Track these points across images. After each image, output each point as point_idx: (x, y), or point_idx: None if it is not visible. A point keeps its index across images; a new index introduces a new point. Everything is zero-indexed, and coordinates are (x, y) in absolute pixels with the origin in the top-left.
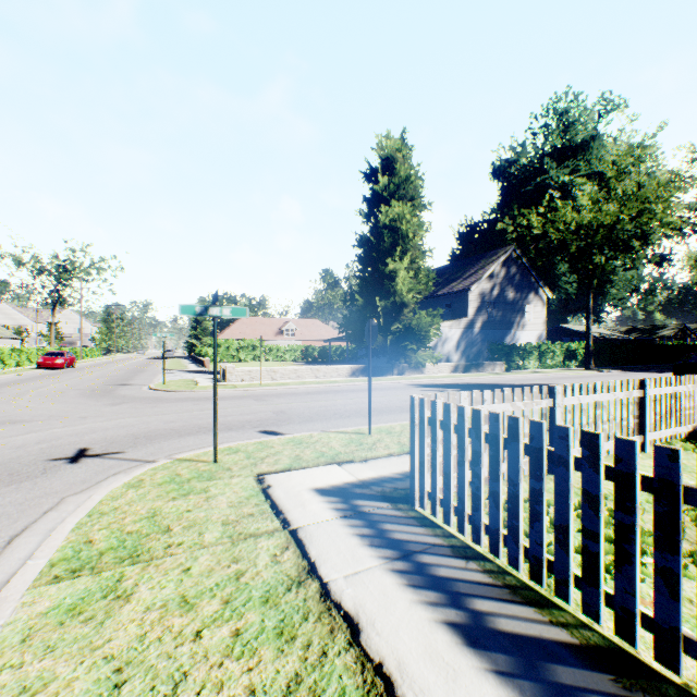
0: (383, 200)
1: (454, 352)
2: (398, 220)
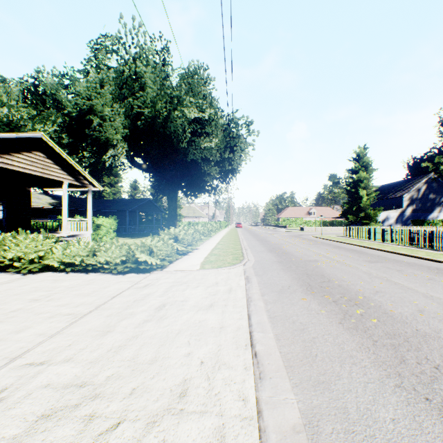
0: (356, 170)
1: (394, 223)
2: (361, 178)
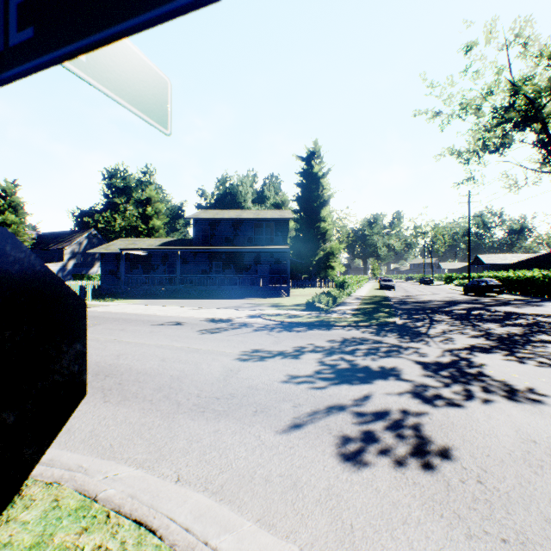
0: (3, 210)
1: None
2: (10, 221)
